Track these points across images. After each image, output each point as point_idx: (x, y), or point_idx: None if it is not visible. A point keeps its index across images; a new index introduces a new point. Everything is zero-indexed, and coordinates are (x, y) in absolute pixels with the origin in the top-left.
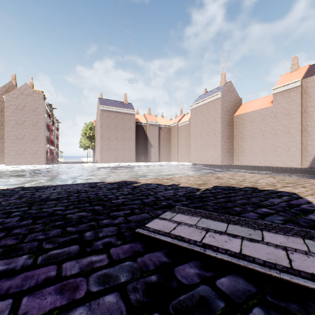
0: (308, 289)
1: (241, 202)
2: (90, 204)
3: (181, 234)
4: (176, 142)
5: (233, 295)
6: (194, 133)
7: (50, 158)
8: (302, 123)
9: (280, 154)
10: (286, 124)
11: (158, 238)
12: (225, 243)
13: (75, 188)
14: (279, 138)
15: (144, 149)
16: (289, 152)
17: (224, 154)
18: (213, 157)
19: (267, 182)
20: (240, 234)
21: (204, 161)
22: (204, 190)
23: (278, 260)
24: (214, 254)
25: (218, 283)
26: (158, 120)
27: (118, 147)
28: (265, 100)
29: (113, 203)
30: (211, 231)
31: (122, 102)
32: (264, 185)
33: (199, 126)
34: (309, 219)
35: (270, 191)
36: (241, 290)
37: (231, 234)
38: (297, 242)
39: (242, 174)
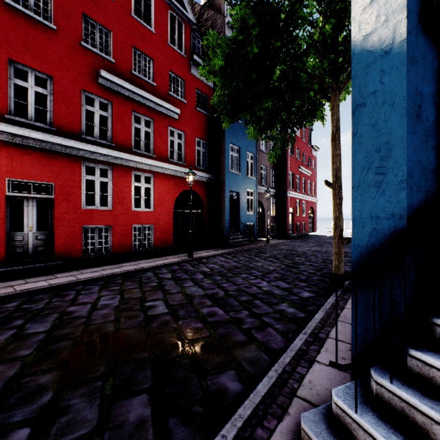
0: None
1: None
2: None
3: None
4: None
5: None
6: None
7: None
8: None
9: None
10: None
11: None
12: None
13: None
14: None
15: None
16: None
17: None
18: None
19: None
20: None
21: None
22: None
23: None
24: None
25: None
26: None
27: None
28: None
29: None
30: None
31: None
32: None
33: None
34: None
35: None
36: None
37: None
38: None
39: None
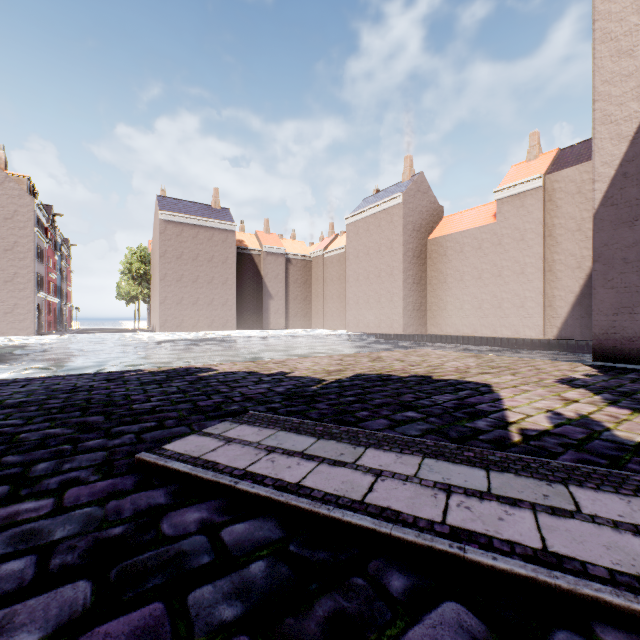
0: (361, 529)
1: (380, 402)
2: (82, 414)
3: (219, 459)
4: (321, 290)
5: (237, 546)
6: (353, 272)
7: (49, 321)
8: (545, 257)
9: (508, 314)
10: (518, 257)
11: (169, 468)
12: (284, 470)
13: (71, 383)
14: (507, 283)
15: (255, 303)
16: (524, 311)
17: (409, 314)
18: (388, 320)
19: (459, 366)
20: (325, 454)
21: (373, 327)
22: (332, 382)
23: (351, 491)
24: (248, 487)
25: (227, 531)
26: (284, 244)
27: (200, 300)
28: (483, 212)
29: (133, 410)
30: (278, 452)
31: (208, 206)
32: (448, 372)
33: (363, 259)
34: (470, 427)
35: (449, 381)
36: (257, 539)
37: (309, 454)
38: (409, 463)
39: (428, 352)
